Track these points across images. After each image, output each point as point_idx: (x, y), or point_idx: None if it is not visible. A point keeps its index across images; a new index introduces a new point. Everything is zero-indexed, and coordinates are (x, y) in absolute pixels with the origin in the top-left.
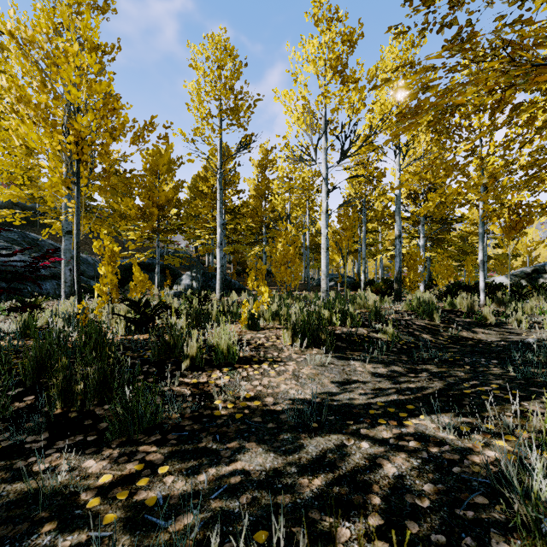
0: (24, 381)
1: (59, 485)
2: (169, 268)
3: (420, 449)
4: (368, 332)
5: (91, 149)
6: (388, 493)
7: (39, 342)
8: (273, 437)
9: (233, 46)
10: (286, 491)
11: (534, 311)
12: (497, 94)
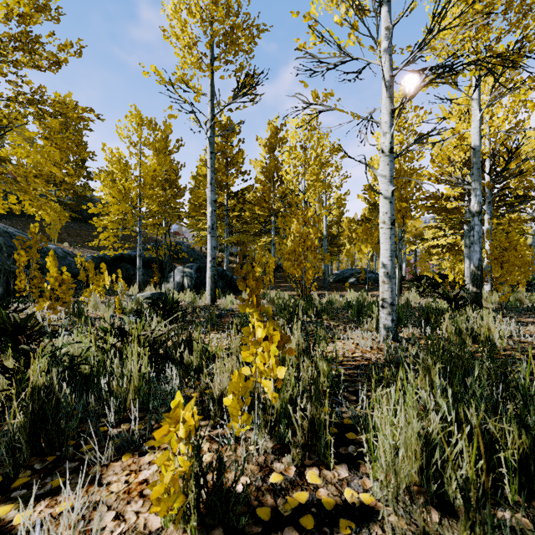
0: None
1: None
2: (161, 262)
3: None
4: None
5: None
6: None
7: None
8: None
9: None
10: None
11: None
12: None
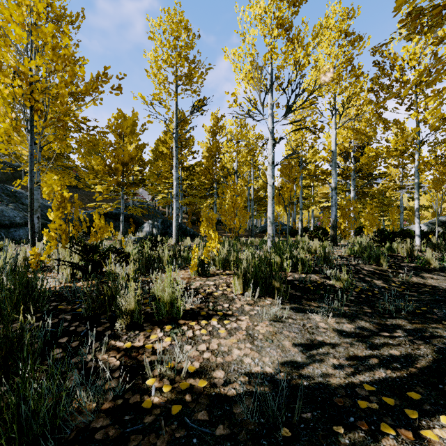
0: None
1: None
2: (134, 218)
3: None
4: (320, 278)
5: (42, 96)
6: None
7: None
8: None
9: (187, 20)
10: None
11: None
12: None
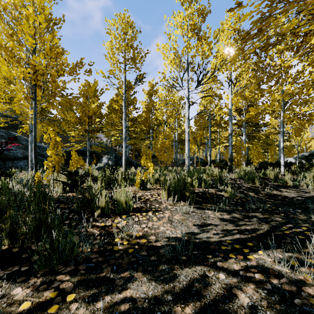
0: None
1: None
2: (95, 153)
3: (263, 280)
4: (215, 191)
5: (42, 77)
6: None
7: None
8: (155, 268)
9: (132, 21)
10: None
11: None
12: (312, 25)
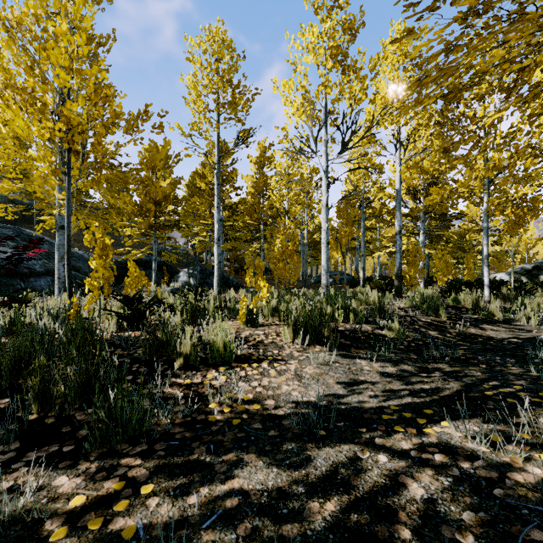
0: (0, 382)
1: (21, 510)
2: (167, 265)
3: (448, 463)
4: (373, 328)
5: (82, 137)
6: (419, 524)
7: (18, 339)
8: (276, 447)
9: (231, 39)
10: (293, 518)
11: (541, 307)
12: (528, 59)
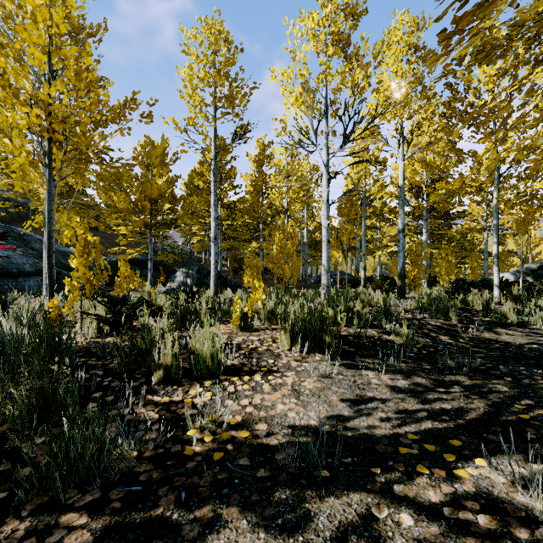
0: None
1: None
2: (163, 265)
3: (497, 531)
4: (378, 333)
5: (63, 126)
6: None
7: None
8: (265, 496)
9: (228, 30)
10: None
11: None
12: None
